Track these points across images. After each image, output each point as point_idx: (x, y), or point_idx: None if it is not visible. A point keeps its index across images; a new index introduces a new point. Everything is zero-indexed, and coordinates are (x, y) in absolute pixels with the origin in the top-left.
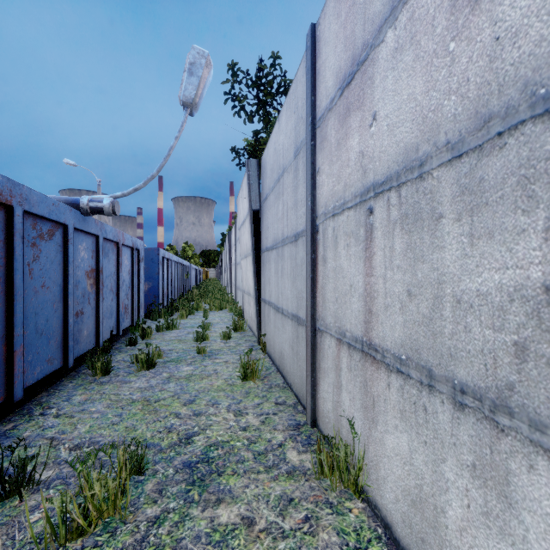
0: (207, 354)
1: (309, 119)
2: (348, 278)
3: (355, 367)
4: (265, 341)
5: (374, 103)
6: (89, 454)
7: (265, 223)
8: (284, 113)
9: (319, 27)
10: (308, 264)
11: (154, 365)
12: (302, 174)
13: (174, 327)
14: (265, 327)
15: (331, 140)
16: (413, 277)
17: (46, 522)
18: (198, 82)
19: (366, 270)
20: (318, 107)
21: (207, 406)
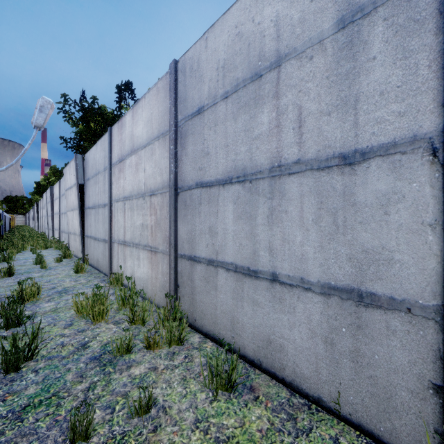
0: (48, 268)
1: (109, 162)
2: (120, 223)
3: (122, 250)
4: (88, 258)
5: (126, 174)
6: (24, 280)
7: (88, 193)
8: (99, 145)
9: (113, 130)
10: (109, 217)
11: (13, 274)
12: (107, 180)
13: (10, 260)
14: (88, 251)
15: (116, 175)
16: (131, 222)
17: (13, 298)
18: (46, 116)
19: (124, 220)
20: (113, 159)
21: (59, 281)
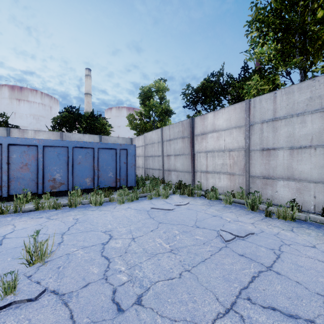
0: None
1: None
2: None
3: None
4: None
5: None
6: None
7: None
8: None
9: (12, 129)
10: None
11: None
12: None
13: None
14: None
15: None
16: None
17: None
18: None
19: None
20: None
21: None
